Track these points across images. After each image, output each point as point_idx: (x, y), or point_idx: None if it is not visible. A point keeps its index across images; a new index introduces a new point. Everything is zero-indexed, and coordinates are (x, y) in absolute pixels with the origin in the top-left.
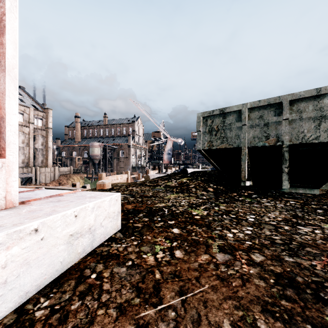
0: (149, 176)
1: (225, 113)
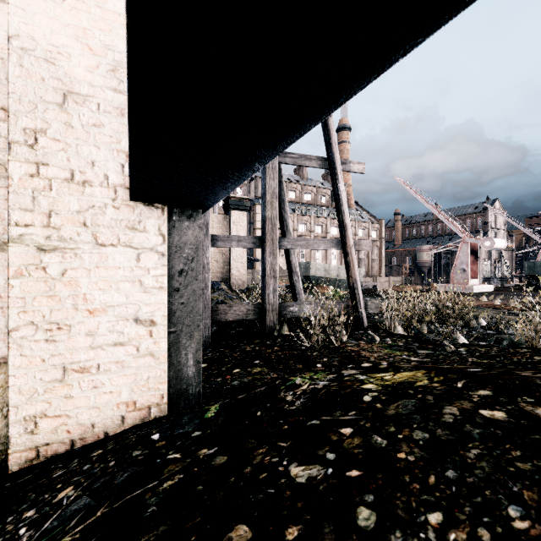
0: (504, 285)
1: (534, 263)
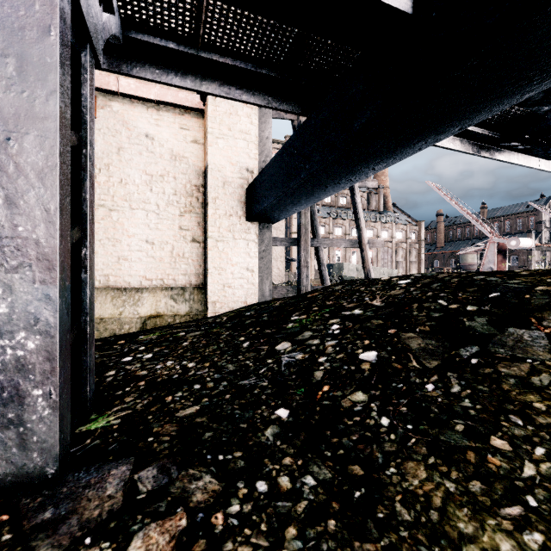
0: None
1: None
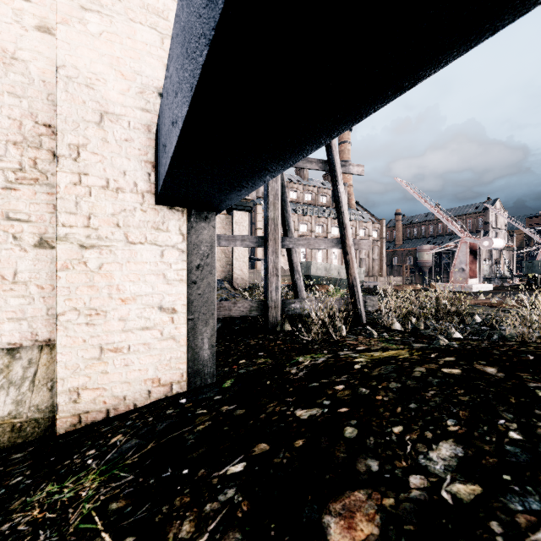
0: (503, 284)
1: (532, 262)
